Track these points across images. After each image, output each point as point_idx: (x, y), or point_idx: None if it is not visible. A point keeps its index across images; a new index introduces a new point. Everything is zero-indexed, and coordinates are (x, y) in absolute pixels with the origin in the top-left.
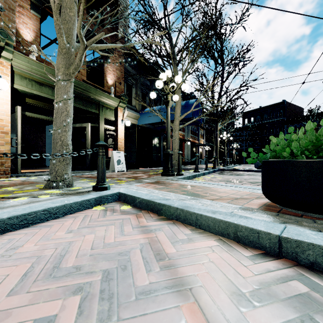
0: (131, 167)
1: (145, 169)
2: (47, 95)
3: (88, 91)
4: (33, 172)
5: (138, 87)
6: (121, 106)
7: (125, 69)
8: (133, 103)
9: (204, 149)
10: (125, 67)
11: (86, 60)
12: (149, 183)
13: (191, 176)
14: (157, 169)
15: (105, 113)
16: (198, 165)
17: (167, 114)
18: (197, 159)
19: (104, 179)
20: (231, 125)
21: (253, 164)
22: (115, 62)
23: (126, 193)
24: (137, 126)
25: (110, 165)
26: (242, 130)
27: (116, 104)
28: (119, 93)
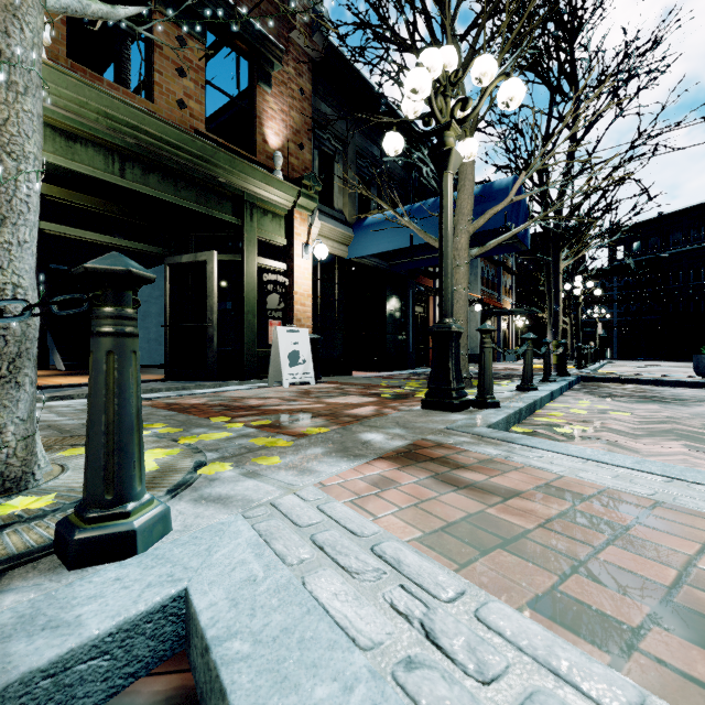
0: (332, 370)
1: (367, 375)
2: (90, 168)
3: (209, 162)
4: (63, 386)
5: (350, 161)
6: (303, 206)
7: (316, 111)
8: (338, 202)
9: (513, 322)
10: (316, 106)
11: (204, 76)
12: (386, 462)
13: (523, 409)
14: (400, 375)
15: (261, 226)
16: (531, 368)
17: (442, 199)
18: (528, 351)
19: (126, 483)
20: (579, 265)
21: (641, 360)
22: (287, 88)
23: (214, 653)
24: (346, 262)
25: (270, 368)
26: (609, 275)
27: (289, 200)
28: (298, 171)
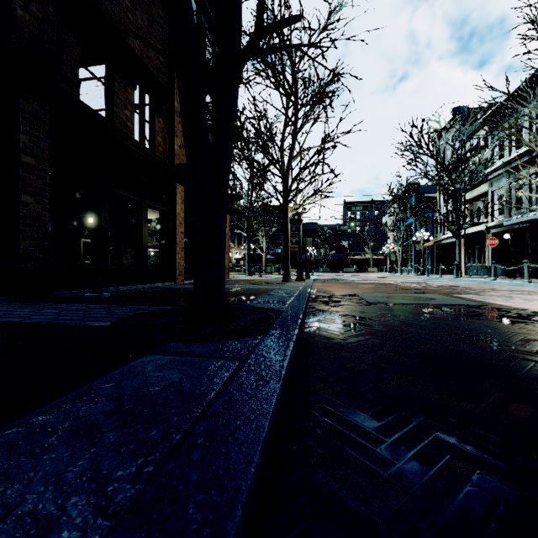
0: None
1: None
2: None
3: None
4: None
5: None
6: None
7: None
8: None
9: None
10: None
11: None
12: None
13: None
14: None
15: None
16: None
17: None
18: None
19: None
20: None
21: None
22: None
23: None
24: None
25: None
26: None
27: None
28: None
